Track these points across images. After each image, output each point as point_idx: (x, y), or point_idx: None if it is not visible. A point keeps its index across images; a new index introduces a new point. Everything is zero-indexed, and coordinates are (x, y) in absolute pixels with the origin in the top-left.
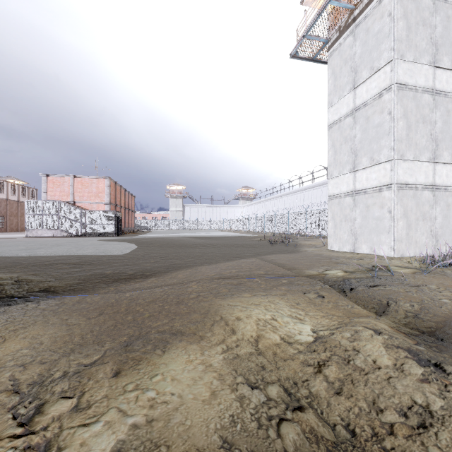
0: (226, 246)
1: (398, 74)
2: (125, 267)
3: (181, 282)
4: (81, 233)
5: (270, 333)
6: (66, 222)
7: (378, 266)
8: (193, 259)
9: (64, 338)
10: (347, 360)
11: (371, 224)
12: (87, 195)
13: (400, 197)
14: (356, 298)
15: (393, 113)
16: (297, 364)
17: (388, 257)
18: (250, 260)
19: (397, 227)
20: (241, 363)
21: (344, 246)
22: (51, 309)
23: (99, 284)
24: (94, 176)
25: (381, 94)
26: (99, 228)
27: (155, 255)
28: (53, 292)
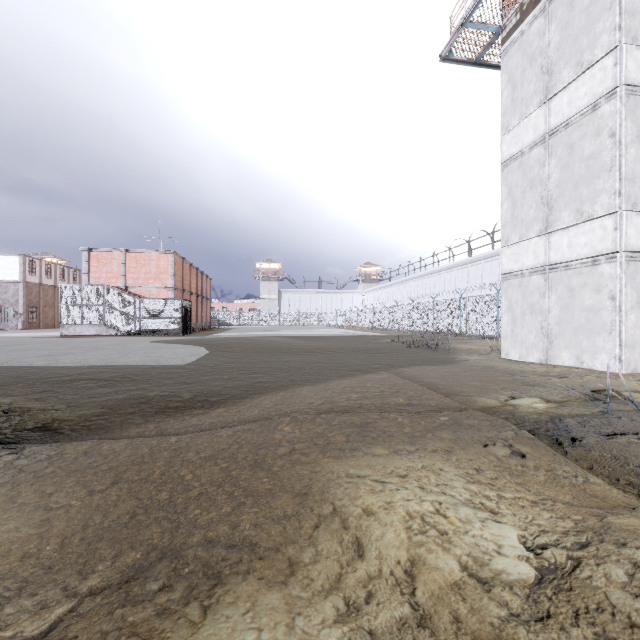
0: (340, 352)
1: (628, 69)
2: (181, 387)
3: (266, 417)
4: (135, 331)
5: (438, 554)
6: (115, 316)
7: (601, 391)
8: (289, 374)
9: (27, 545)
10: None
11: (577, 318)
12: (144, 278)
13: (630, 273)
14: (587, 460)
15: (618, 134)
16: None
17: (611, 373)
18: (379, 376)
19: (627, 323)
20: None
21: (529, 353)
22: (33, 471)
23: (133, 419)
24: (154, 251)
25: (595, 104)
26: (159, 324)
27: (231, 366)
28: (55, 432)
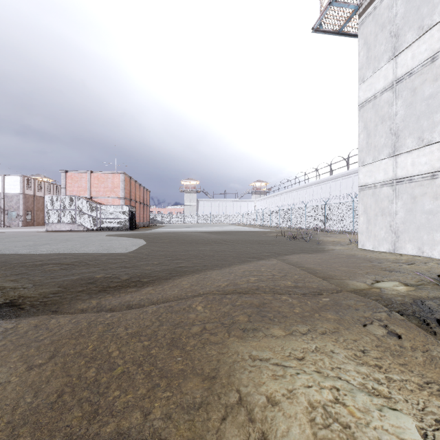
0: (240, 243)
1: None
2: (121, 270)
3: (184, 296)
4: (96, 227)
5: None
6: (83, 217)
7: None
8: (202, 260)
9: None
10: None
11: (419, 219)
12: (103, 191)
13: None
14: None
15: None
16: None
17: None
18: (270, 262)
19: None
20: None
21: (380, 244)
22: None
23: (81, 297)
24: (110, 172)
25: (434, 57)
26: (113, 222)
27: (161, 253)
28: (18, 308)
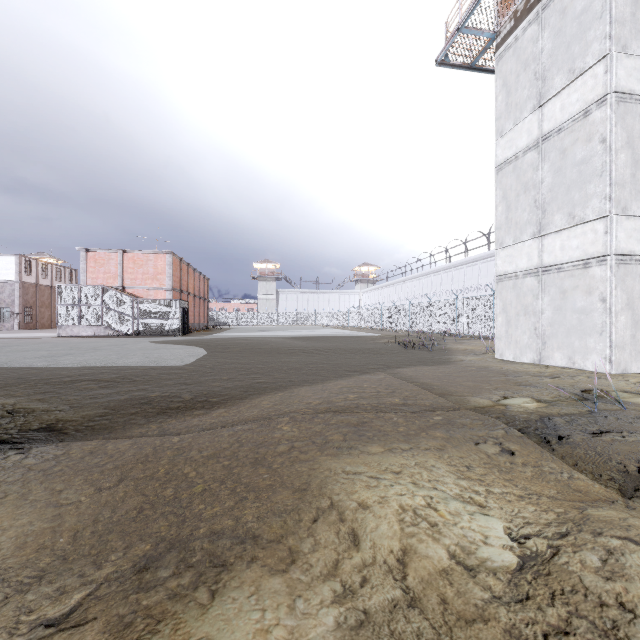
0: (338, 352)
1: (618, 77)
2: (181, 388)
3: (266, 416)
4: (132, 331)
5: (428, 543)
6: (112, 316)
7: (591, 391)
8: (287, 374)
9: (42, 538)
10: (612, 637)
11: (569, 319)
12: (142, 278)
13: (620, 276)
14: (573, 457)
15: (608, 140)
16: (498, 639)
17: (601, 373)
18: (376, 376)
19: (617, 324)
20: (376, 639)
21: (523, 353)
22: (41, 469)
23: (135, 419)
24: (151, 251)
25: (587, 111)
26: (157, 324)
27: (230, 366)
28: (59, 432)
